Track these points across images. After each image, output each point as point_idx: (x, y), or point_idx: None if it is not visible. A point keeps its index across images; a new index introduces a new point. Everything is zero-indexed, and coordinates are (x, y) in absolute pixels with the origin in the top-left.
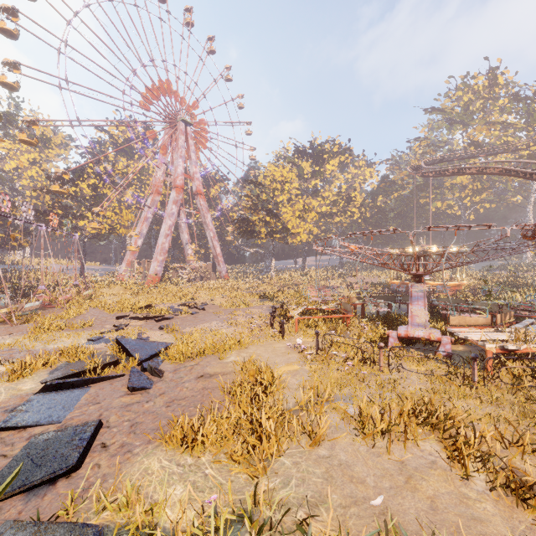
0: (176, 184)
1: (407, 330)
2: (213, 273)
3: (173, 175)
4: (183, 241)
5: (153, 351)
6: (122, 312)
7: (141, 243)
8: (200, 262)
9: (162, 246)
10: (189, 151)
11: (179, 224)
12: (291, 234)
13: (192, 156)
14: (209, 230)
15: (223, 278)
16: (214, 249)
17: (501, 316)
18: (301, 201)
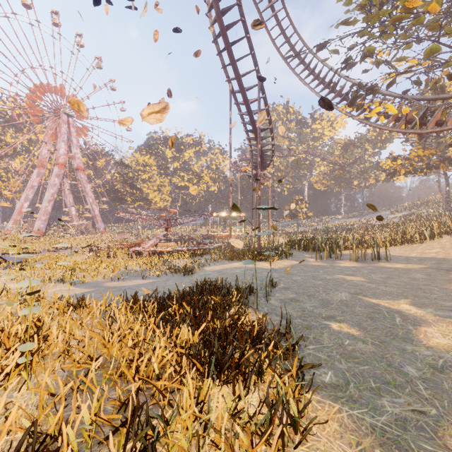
0: (58, 162)
1: (135, 248)
2: (93, 229)
3: (56, 154)
4: (68, 204)
5: (20, 260)
6: (7, 252)
7: (27, 205)
8: (83, 221)
9: (45, 209)
10: (71, 136)
11: (64, 191)
12: (151, 202)
13: (73, 140)
14: (89, 197)
15: (101, 233)
16: (93, 211)
17: (181, 243)
18: (158, 179)
